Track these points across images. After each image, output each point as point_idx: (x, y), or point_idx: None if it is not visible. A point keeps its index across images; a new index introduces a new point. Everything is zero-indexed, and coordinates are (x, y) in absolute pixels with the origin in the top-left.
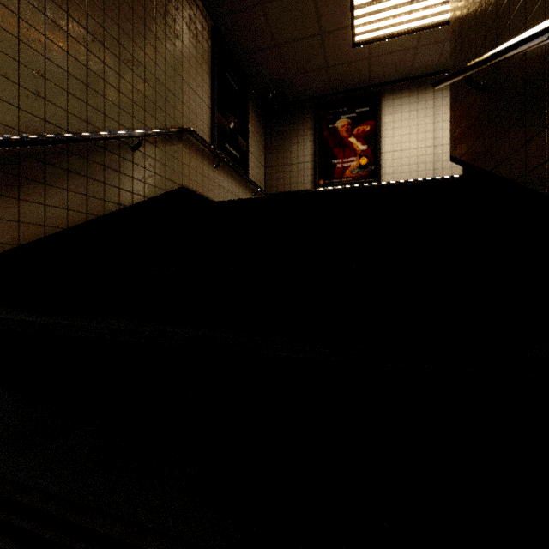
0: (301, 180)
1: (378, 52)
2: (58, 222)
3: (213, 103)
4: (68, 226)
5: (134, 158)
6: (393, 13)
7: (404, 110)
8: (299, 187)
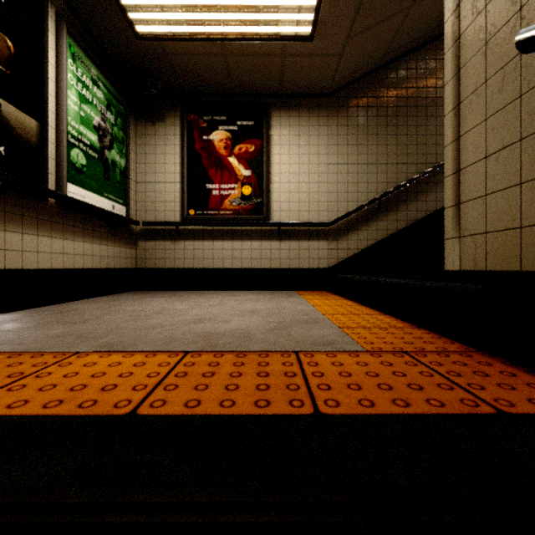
0: None
1: None
2: (432, 208)
3: None
4: (436, 209)
5: None
6: None
7: None
8: None
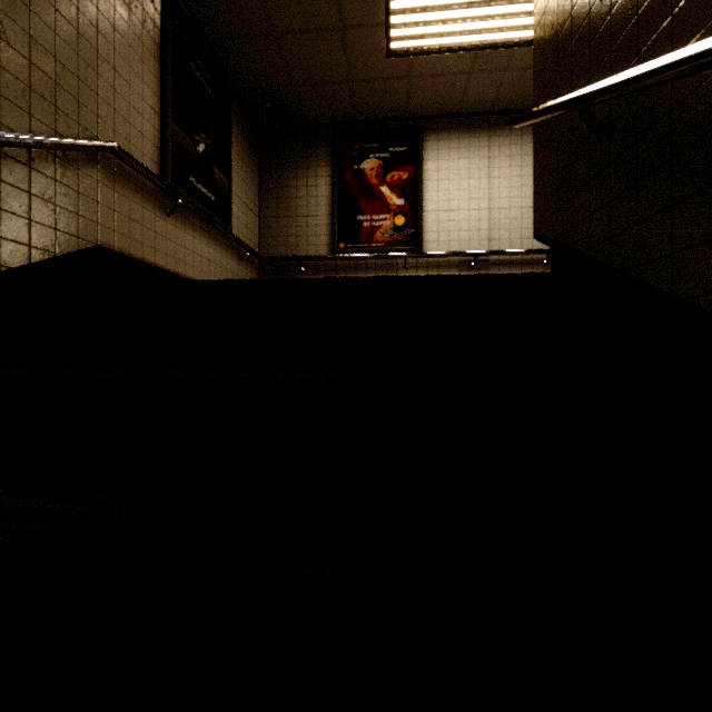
0: (313, 241)
1: (421, 71)
2: None
3: (164, 106)
4: None
5: None
6: (443, 16)
7: (452, 156)
8: (310, 250)
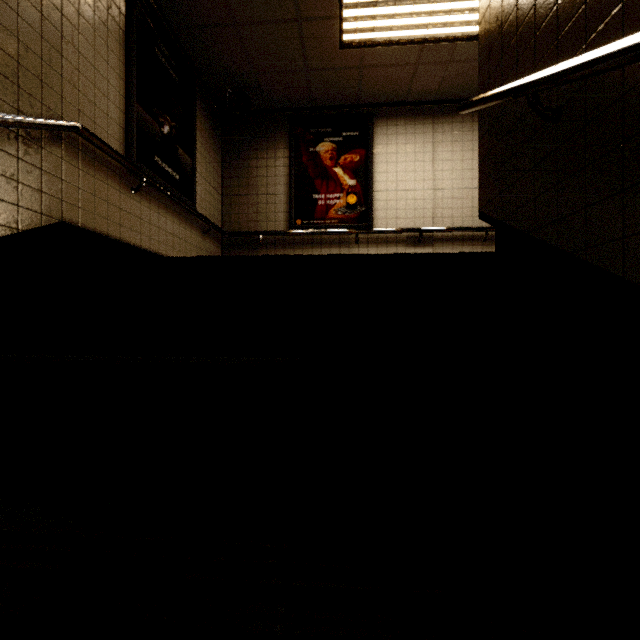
0: (272, 217)
1: (372, 62)
2: None
3: (129, 89)
4: None
5: None
6: (392, 10)
7: (400, 141)
8: (270, 226)
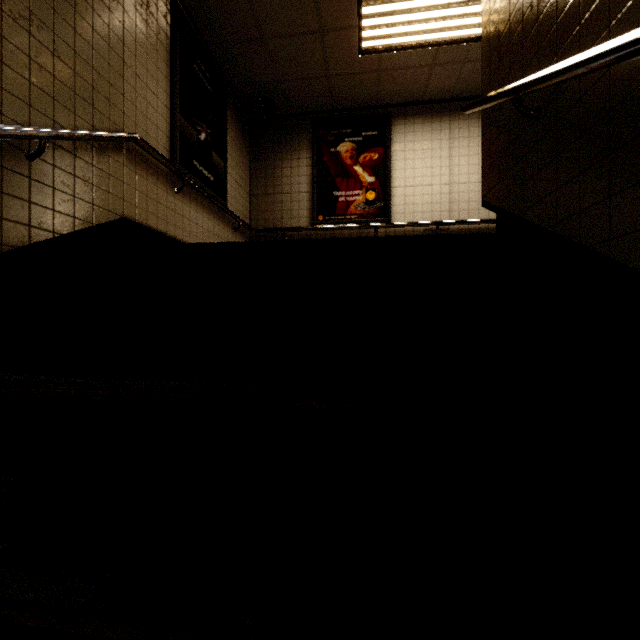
0: (296, 214)
1: (389, 65)
2: None
3: (173, 103)
4: None
5: (32, 171)
6: (408, 18)
7: (417, 138)
8: (293, 223)
